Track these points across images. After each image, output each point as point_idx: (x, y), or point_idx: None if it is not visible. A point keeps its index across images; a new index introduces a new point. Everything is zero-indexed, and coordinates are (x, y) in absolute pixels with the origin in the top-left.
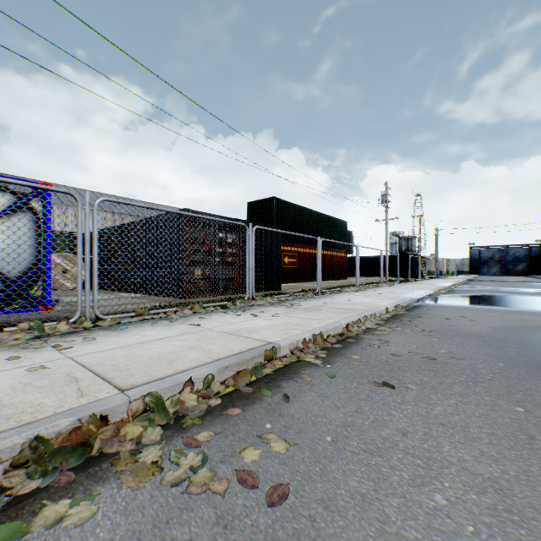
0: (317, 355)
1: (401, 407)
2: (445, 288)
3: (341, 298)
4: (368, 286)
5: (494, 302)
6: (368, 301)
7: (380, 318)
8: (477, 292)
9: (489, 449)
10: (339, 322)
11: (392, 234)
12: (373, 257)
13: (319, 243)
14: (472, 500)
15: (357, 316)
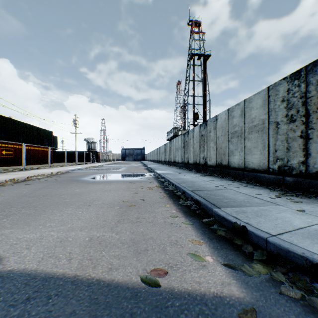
0: (11, 183)
1: (29, 186)
2: (95, 166)
3: (36, 171)
4: (57, 166)
5: (101, 169)
6: (48, 171)
7: (47, 175)
8: (105, 167)
9: (40, 186)
10: (24, 176)
11: (84, 140)
12: (72, 151)
13: (24, 146)
14: (30, 189)
15: (34, 174)
